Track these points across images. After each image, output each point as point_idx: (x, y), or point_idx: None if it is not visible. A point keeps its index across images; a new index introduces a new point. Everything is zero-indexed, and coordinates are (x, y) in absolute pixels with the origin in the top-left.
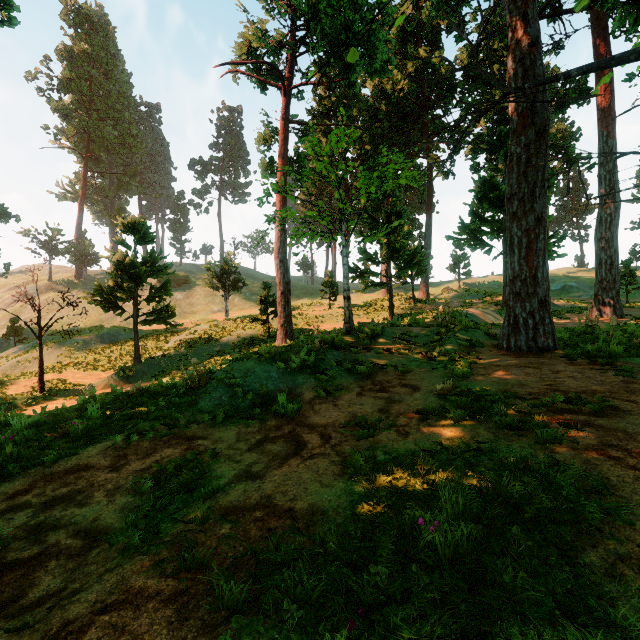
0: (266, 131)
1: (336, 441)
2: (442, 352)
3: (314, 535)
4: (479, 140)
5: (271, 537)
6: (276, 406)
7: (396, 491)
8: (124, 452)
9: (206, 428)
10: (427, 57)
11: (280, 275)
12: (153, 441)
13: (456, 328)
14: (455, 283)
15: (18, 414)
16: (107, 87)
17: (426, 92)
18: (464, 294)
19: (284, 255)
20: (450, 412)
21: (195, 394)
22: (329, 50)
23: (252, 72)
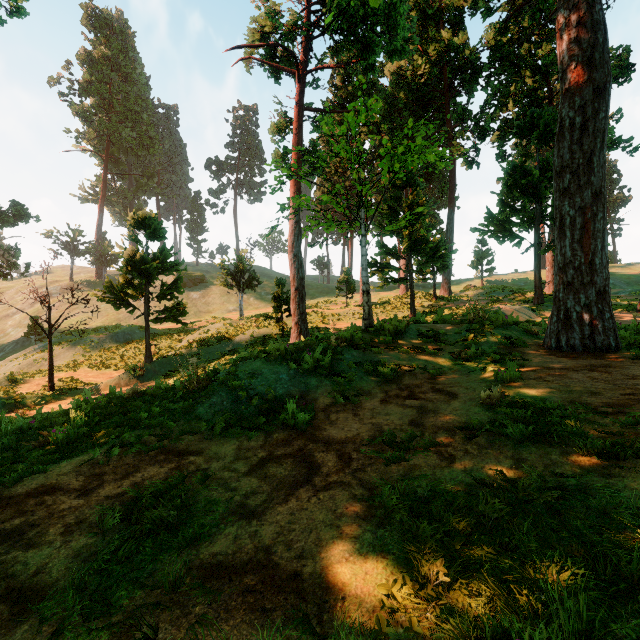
0: (280, 120)
1: (358, 464)
2: (478, 352)
3: (330, 635)
4: (507, 126)
5: (264, 632)
6: (285, 414)
7: (451, 554)
8: (101, 470)
9: (202, 440)
10: (449, 40)
11: (294, 270)
12: (138, 456)
13: (492, 325)
14: (477, 280)
15: (8, 417)
16: (126, 90)
17: (448, 78)
18: (488, 291)
19: (298, 249)
20: (506, 429)
21: (193, 398)
22: (346, 31)
23: (265, 60)
